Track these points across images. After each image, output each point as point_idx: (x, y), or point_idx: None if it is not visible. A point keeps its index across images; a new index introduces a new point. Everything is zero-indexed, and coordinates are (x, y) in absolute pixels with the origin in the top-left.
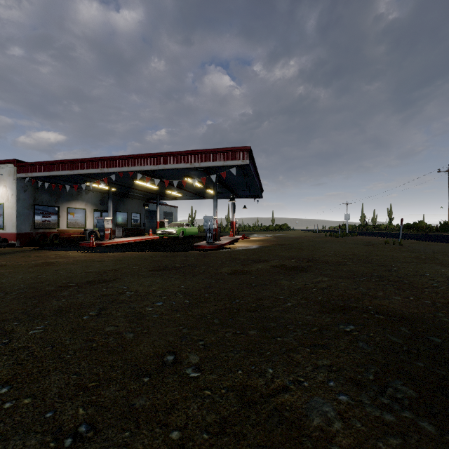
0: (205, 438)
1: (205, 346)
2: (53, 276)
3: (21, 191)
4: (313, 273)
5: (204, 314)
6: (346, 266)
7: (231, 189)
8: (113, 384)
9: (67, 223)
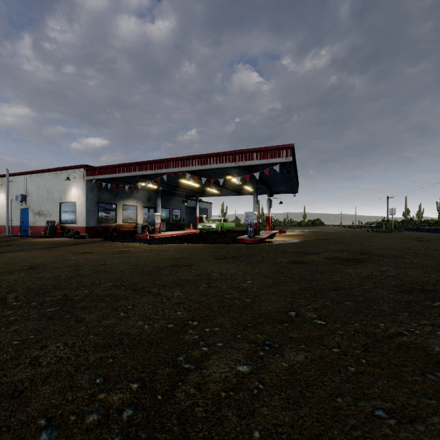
0: (358, 352)
1: (315, 309)
2: (140, 260)
3: (89, 191)
4: (373, 264)
5: (293, 290)
6: (406, 258)
7: (268, 185)
8: (266, 325)
9: (122, 218)
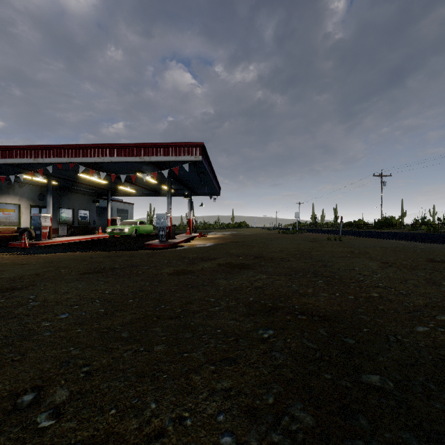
0: None
1: (87, 375)
2: None
3: None
4: (254, 271)
5: (114, 326)
6: (288, 262)
7: (188, 186)
8: None
9: None
